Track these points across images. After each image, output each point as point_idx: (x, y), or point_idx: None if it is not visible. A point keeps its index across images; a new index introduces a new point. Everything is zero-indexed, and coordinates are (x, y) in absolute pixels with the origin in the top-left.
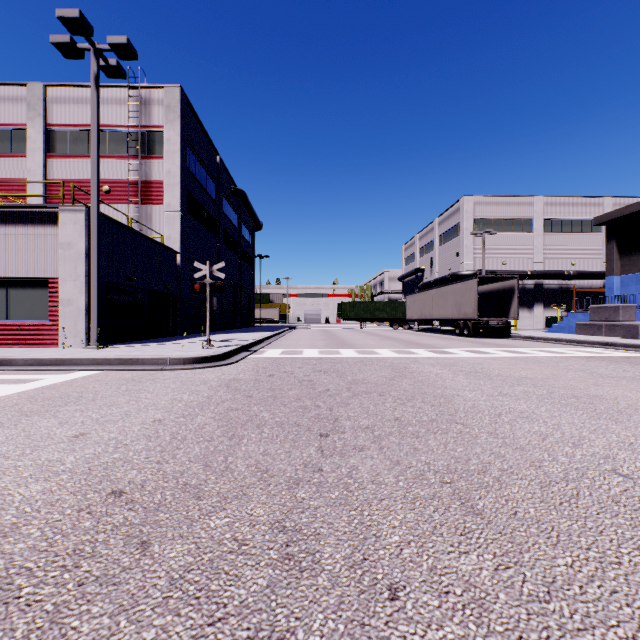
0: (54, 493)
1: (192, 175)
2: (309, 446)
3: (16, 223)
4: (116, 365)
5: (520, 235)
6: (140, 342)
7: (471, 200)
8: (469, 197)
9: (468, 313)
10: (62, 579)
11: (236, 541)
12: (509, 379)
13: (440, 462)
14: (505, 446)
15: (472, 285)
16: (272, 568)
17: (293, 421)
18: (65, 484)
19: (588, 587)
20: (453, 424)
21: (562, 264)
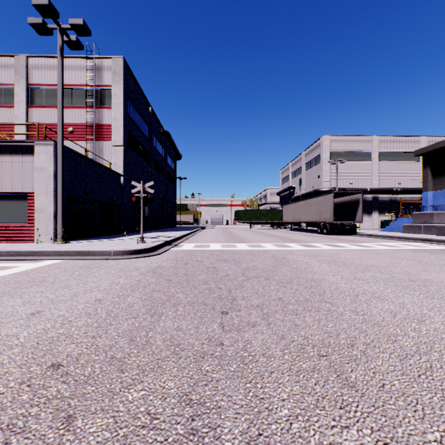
0: (4, 366)
1: (132, 120)
2: (213, 322)
3: (4, 153)
4: (74, 256)
5: (362, 163)
6: (94, 238)
7: (328, 138)
8: (326, 136)
9: (326, 218)
10: None
11: (149, 415)
12: (360, 266)
13: (316, 337)
14: (365, 322)
15: (329, 198)
16: (178, 444)
17: (201, 301)
18: (15, 357)
19: None
20: (323, 303)
21: (392, 183)
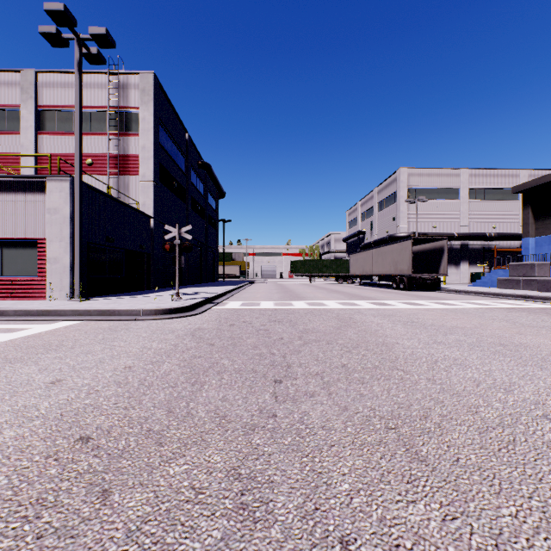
0: (25, 439)
1: (164, 150)
2: (264, 392)
3: (9, 191)
4: (95, 316)
5: (448, 202)
6: (118, 295)
7: (406, 172)
8: (404, 169)
9: (404, 270)
10: (22, 531)
11: (193, 489)
12: (442, 328)
13: (384, 408)
14: (443, 392)
15: (407, 245)
16: (227, 519)
17: (250, 368)
18: (37, 430)
19: (535, 540)
20: (394, 371)
21: (484, 227)
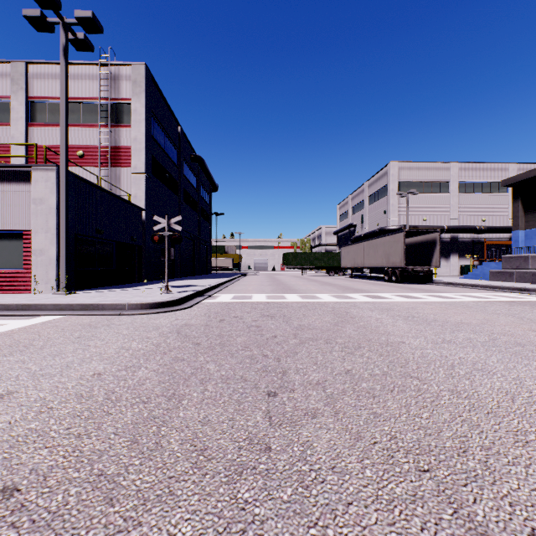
0: None
1: (156, 142)
2: (255, 410)
3: None
4: (78, 310)
5: (438, 195)
6: (107, 288)
7: (396, 165)
8: (395, 163)
9: (396, 262)
10: None
11: None
12: (447, 324)
13: (408, 435)
14: (474, 410)
15: (399, 238)
16: None
17: (239, 375)
18: None
19: None
20: (408, 379)
21: (474, 220)
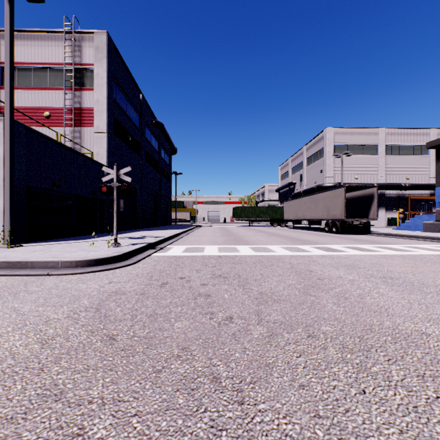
0: None
1: (118, 105)
2: None
3: None
4: (3, 268)
5: (368, 157)
6: (63, 239)
7: (332, 131)
8: (330, 128)
9: (336, 215)
10: None
11: None
12: None
13: None
14: None
15: (340, 192)
16: None
17: None
18: None
19: None
20: None
21: (399, 178)
